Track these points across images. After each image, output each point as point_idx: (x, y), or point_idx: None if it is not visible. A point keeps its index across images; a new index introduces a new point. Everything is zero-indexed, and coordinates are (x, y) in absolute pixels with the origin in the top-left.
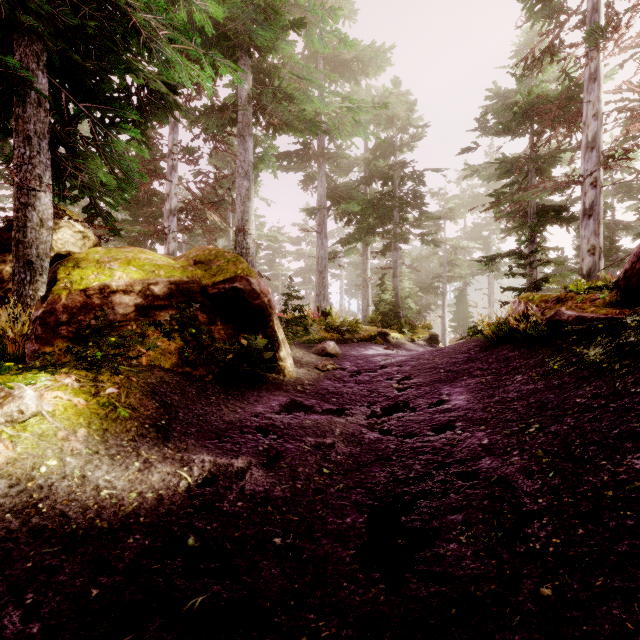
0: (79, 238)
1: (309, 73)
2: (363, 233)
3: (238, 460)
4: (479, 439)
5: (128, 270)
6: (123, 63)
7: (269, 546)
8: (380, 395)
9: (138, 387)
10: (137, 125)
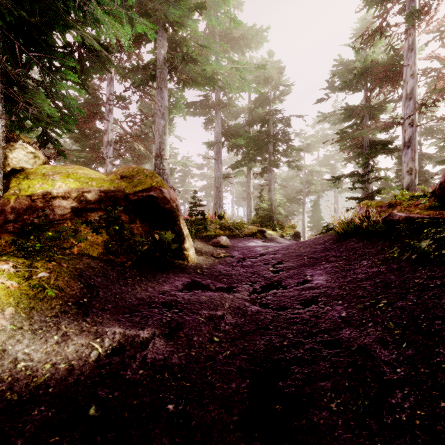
0: (31, 157)
1: (208, 44)
2: (247, 160)
3: (144, 331)
4: (338, 312)
5: (67, 181)
6: (61, 20)
7: (163, 413)
8: (259, 276)
9: (67, 271)
10: (79, 75)
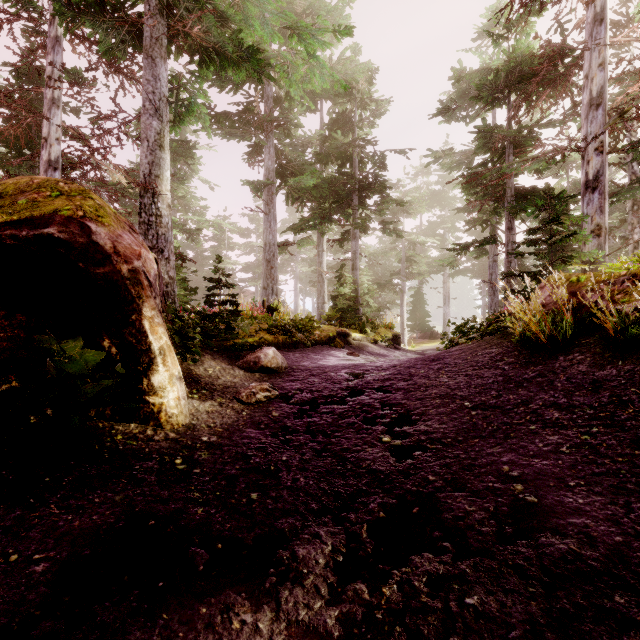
0: None
1: None
2: (318, 219)
3: None
4: None
5: None
6: None
7: None
8: (359, 469)
9: None
10: None
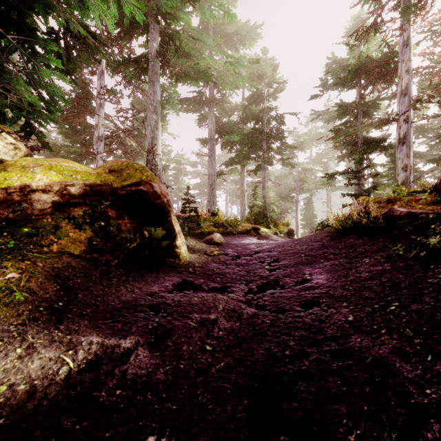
0: (11, 149)
1: (202, 38)
2: (241, 157)
3: (126, 340)
4: (344, 315)
5: (48, 174)
6: None
7: None
8: (255, 275)
9: (42, 272)
10: (65, 64)
